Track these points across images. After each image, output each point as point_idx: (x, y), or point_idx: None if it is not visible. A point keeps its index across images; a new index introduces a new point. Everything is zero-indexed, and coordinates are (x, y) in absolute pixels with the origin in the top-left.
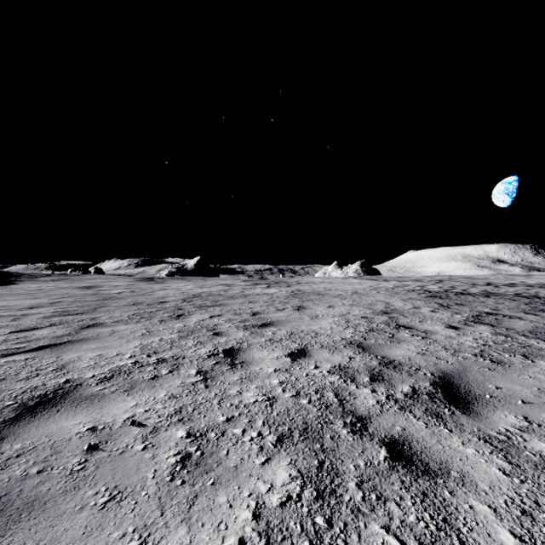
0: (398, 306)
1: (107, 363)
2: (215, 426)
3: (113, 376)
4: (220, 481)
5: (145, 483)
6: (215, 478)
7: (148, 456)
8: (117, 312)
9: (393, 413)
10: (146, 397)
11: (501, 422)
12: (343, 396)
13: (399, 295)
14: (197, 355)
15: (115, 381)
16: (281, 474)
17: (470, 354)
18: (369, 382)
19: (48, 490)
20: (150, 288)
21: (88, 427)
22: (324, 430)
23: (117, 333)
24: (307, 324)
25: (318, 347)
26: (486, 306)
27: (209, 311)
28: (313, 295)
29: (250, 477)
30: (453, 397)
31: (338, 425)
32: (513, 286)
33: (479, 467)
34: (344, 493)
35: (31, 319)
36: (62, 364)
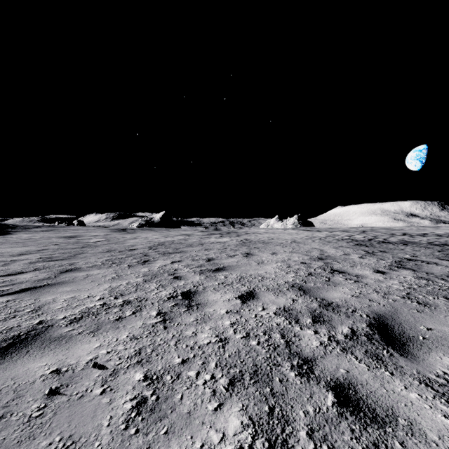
0: (331, 253)
1: (78, 304)
2: (171, 368)
3: (82, 318)
4: (173, 430)
5: (99, 432)
6: (169, 426)
7: (105, 400)
8: (93, 258)
9: (336, 355)
10: (110, 338)
11: (438, 365)
12: (289, 337)
13: (331, 243)
14: (159, 297)
15: (83, 323)
16: (233, 422)
17: (398, 297)
18: (311, 324)
19: (3, 439)
20: (122, 237)
21: (52, 370)
22: (272, 373)
23: (91, 277)
24: (255, 269)
25: (265, 289)
26: (406, 253)
27: (171, 257)
28: (259, 243)
29: (203, 425)
30: (389, 338)
31: (286, 367)
32: (426, 236)
33: (425, 413)
34: (295, 444)
35: (18, 264)
36: (38, 305)
